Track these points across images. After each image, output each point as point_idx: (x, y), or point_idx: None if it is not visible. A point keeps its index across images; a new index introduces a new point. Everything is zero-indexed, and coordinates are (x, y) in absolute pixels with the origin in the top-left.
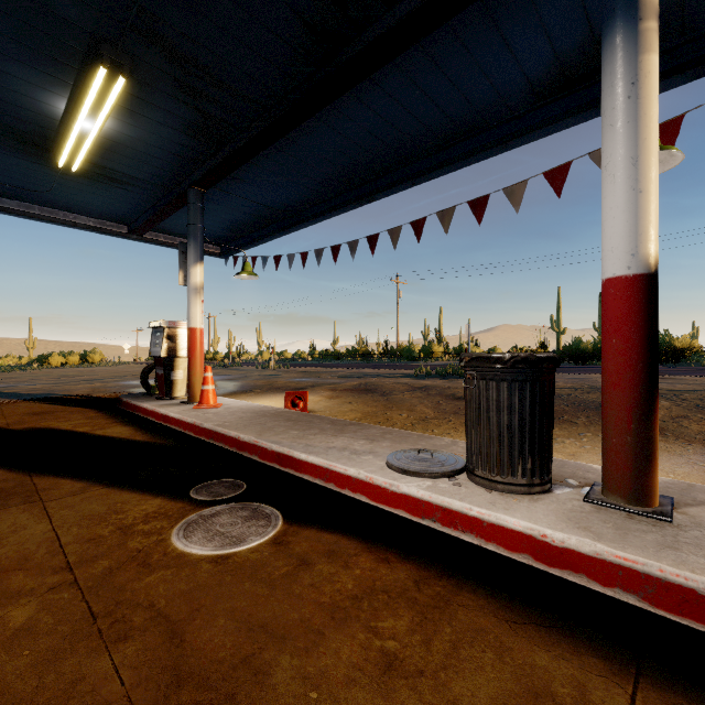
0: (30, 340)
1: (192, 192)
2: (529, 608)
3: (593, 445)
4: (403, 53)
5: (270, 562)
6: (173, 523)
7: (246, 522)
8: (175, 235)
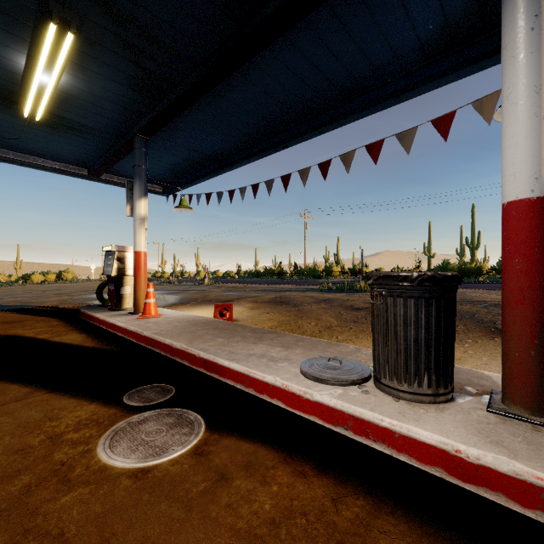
0: (17, 262)
1: (137, 139)
2: (452, 535)
3: (474, 350)
4: (314, 13)
5: (189, 476)
6: (102, 431)
7: (170, 430)
8: (126, 176)
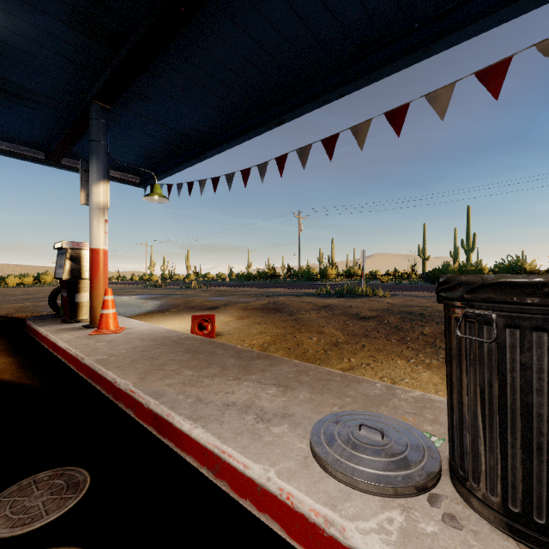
0: None
1: (94, 107)
2: None
3: None
4: None
5: None
6: None
7: None
8: None
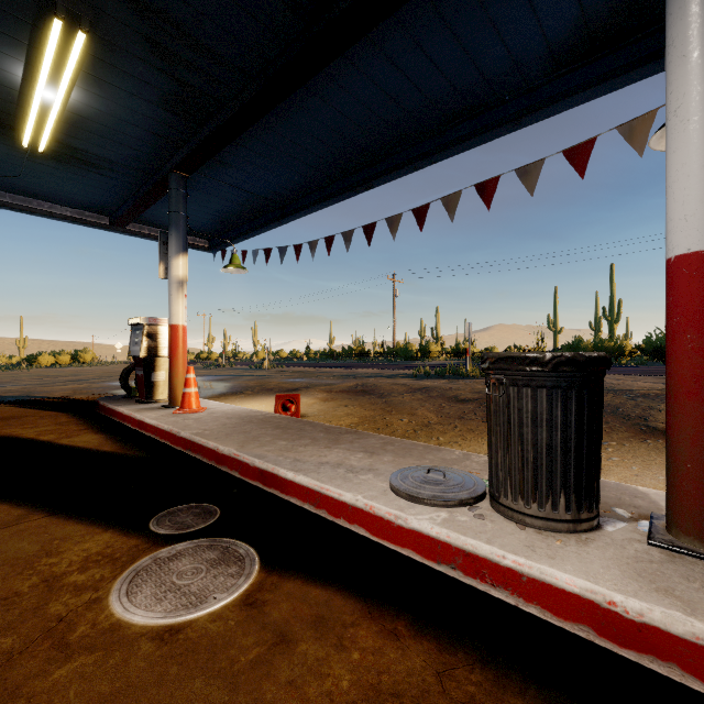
0: (21, 340)
1: (173, 176)
2: None
3: (621, 457)
4: (407, 6)
5: (235, 638)
6: (117, 571)
7: (212, 569)
8: (161, 227)
